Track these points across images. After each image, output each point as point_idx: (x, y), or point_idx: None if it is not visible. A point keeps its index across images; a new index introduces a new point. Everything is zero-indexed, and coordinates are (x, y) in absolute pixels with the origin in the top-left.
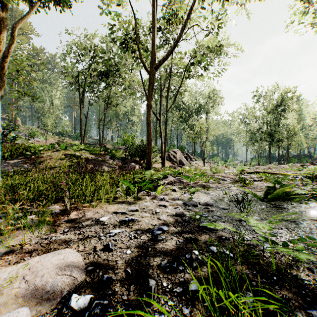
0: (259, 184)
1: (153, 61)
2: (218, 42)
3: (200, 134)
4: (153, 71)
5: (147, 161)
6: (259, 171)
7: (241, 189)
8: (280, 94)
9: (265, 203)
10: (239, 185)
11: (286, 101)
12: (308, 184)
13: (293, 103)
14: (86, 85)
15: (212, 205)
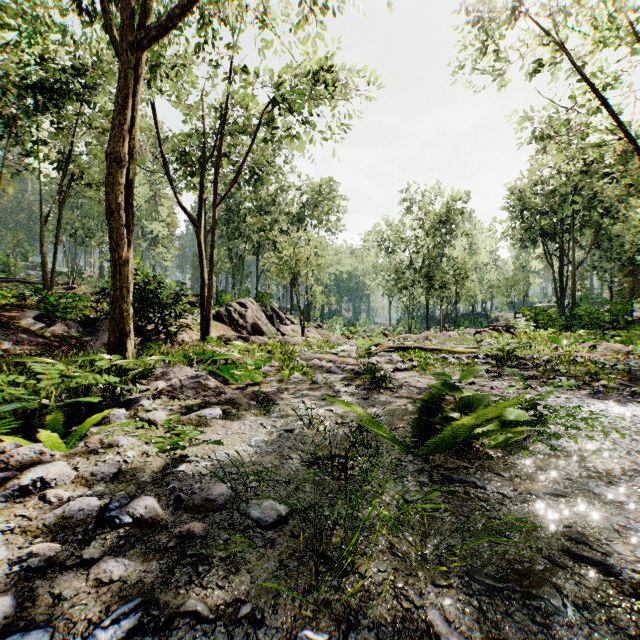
0: (406, 378)
1: (125, 24)
2: (329, 59)
3: (296, 267)
4: (127, 55)
5: (114, 326)
6: (409, 346)
7: (361, 402)
8: (444, 203)
9: (416, 460)
10: (361, 386)
11: (453, 216)
12: (518, 385)
13: (464, 222)
14: (2, 124)
15: (225, 506)
